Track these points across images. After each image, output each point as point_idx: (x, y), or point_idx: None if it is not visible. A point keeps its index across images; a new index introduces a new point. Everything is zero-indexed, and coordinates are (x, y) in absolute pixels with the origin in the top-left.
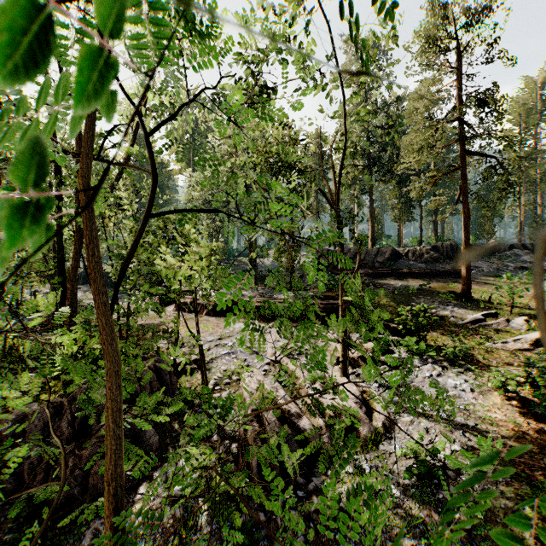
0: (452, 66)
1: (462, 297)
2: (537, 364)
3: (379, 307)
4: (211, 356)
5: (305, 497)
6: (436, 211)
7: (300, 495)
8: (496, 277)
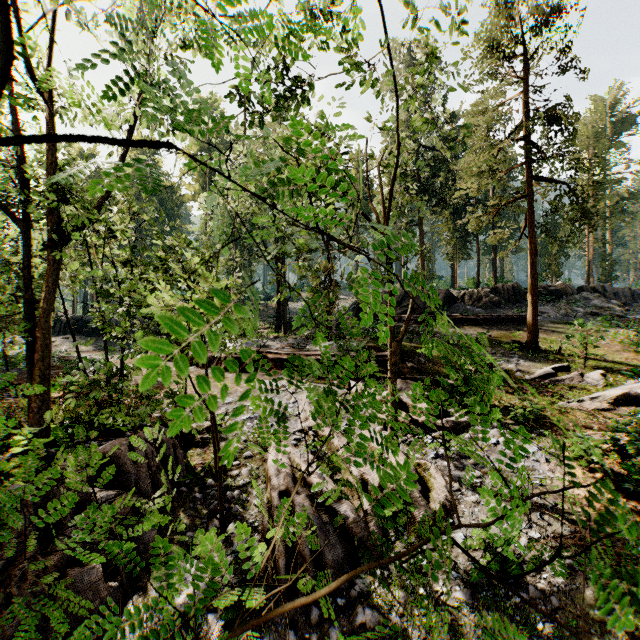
0: (517, 77)
1: (528, 347)
2: None
3: (432, 360)
4: (228, 422)
5: (348, 607)
6: (495, 247)
7: (341, 603)
8: (564, 324)
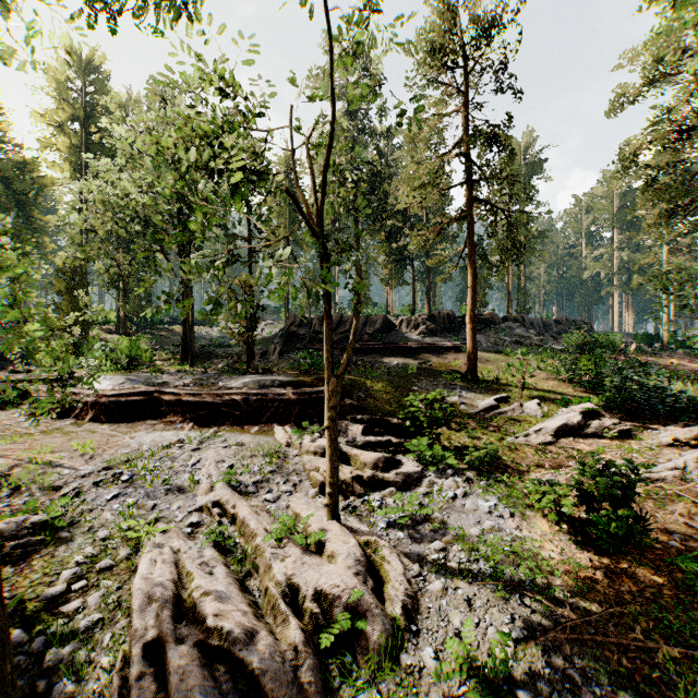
0: (457, 88)
1: (468, 377)
2: (567, 462)
3: (373, 395)
4: (80, 507)
5: None
6: (429, 274)
7: None
8: (496, 353)
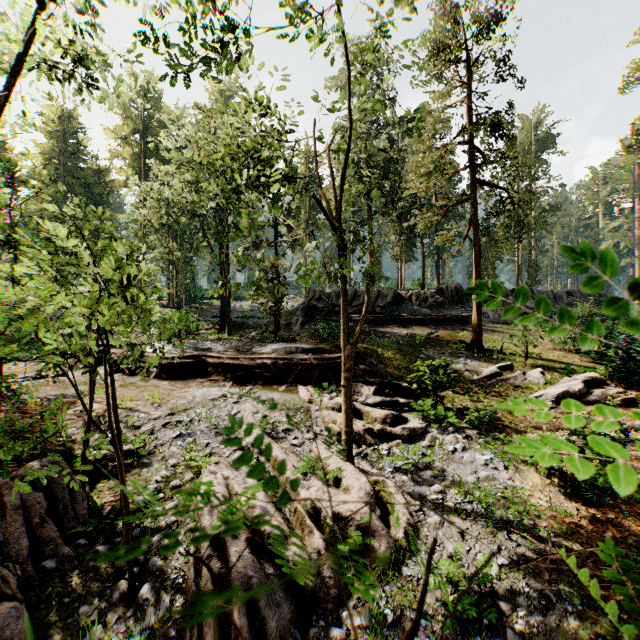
0: (463, 81)
1: (473, 347)
2: (565, 426)
3: (384, 361)
4: (154, 442)
5: None
6: (438, 250)
7: None
8: (502, 324)
